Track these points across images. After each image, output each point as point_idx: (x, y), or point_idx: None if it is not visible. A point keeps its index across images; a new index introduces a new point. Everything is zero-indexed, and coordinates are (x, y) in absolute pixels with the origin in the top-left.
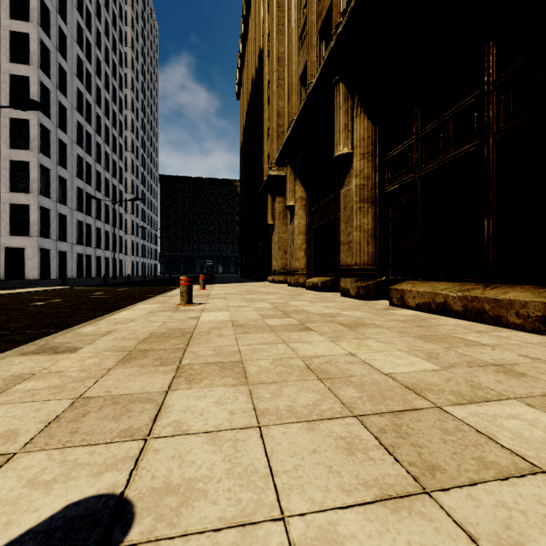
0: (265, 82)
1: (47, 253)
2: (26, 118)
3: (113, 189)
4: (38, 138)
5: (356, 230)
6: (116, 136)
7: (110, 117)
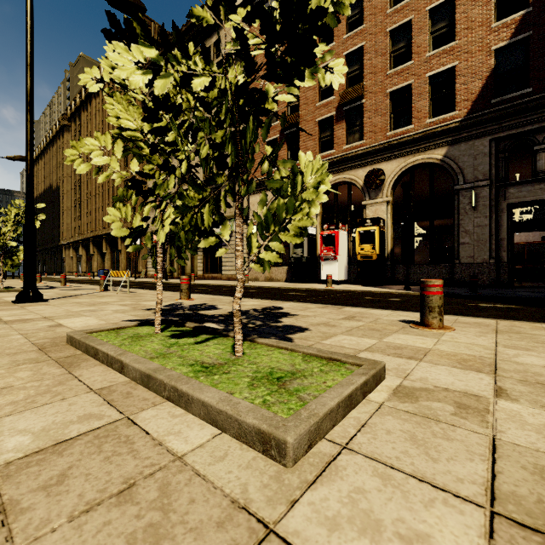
0: (61, 205)
1: None
2: None
3: None
4: None
5: (83, 266)
6: None
7: None
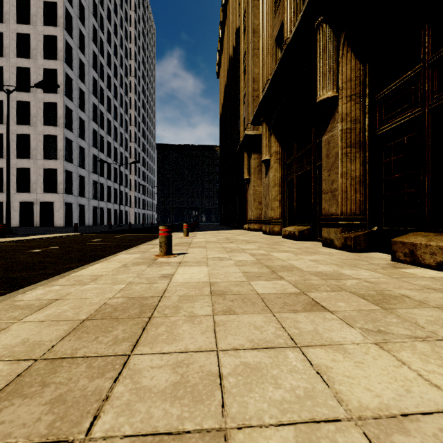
0: (241, 55)
1: (70, 206)
2: (54, 101)
3: (121, 156)
4: (64, 117)
5: (341, 177)
6: (123, 114)
7: (118, 99)
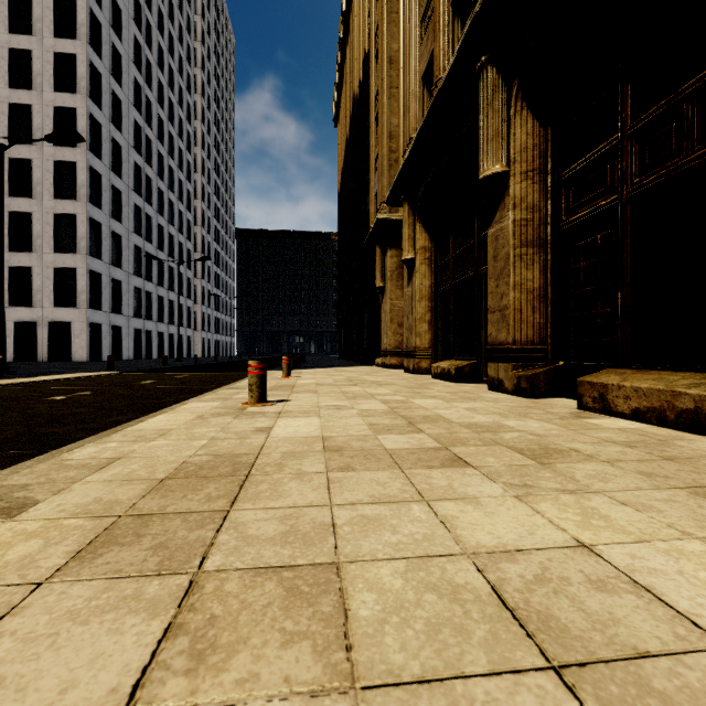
0: (372, 95)
1: (98, 329)
2: (72, 160)
3: (180, 248)
4: (87, 185)
5: (514, 290)
6: (183, 181)
7: (175, 156)
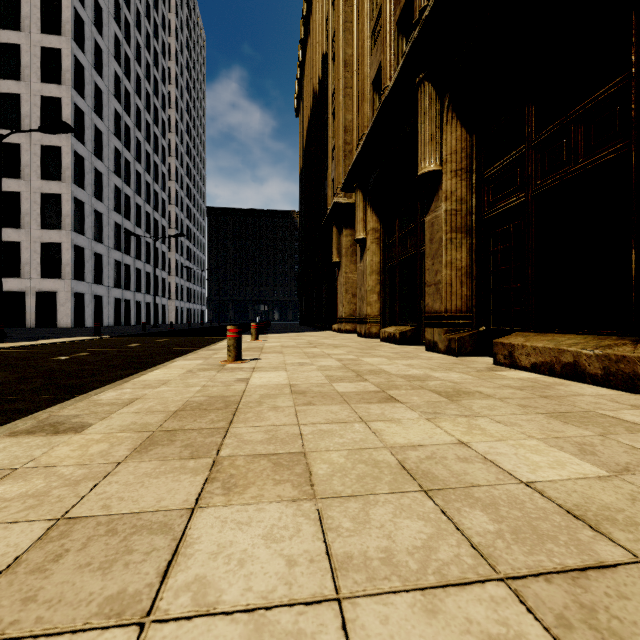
0: (330, 92)
1: (81, 298)
2: (58, 144)
3: (155, 224)
4: (72, 167)
5: (446, 268)
6: (158, 164)
7: (151, 141)
